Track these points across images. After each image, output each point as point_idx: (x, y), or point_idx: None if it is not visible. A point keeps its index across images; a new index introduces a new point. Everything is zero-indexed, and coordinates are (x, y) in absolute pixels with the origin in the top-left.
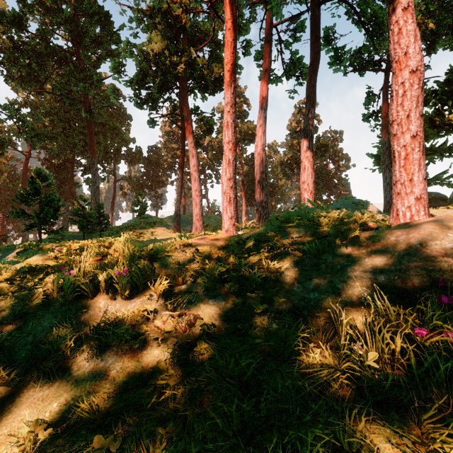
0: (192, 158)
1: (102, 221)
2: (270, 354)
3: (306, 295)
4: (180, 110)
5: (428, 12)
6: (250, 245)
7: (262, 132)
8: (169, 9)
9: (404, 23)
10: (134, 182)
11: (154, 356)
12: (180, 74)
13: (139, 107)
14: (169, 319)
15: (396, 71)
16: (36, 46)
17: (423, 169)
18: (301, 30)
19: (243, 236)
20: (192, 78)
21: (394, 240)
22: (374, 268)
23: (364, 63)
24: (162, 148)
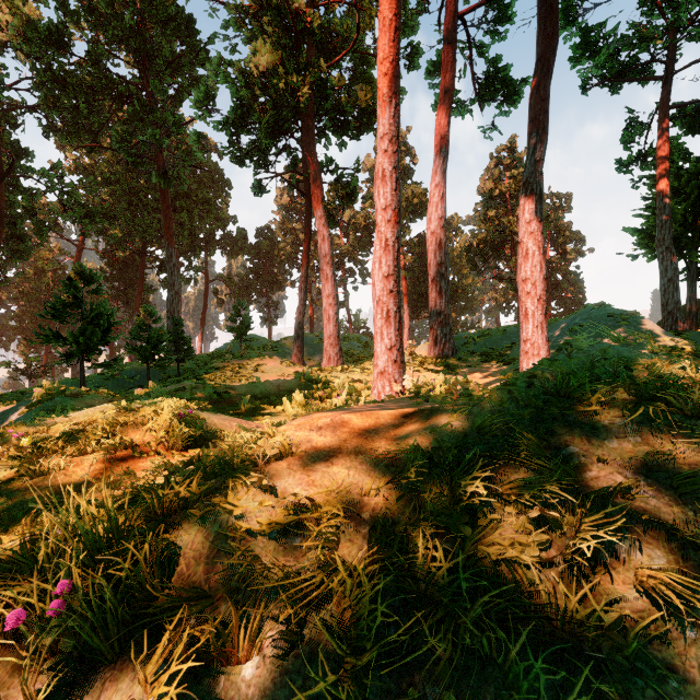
0: (322, 244)
1: (181, 347)
2: None
3: None
4: (303, 166)
5: None
6: (474, 487)
7: (440, 196)
8: None
9: None
10: (235, 283)
11: None
12: (302, 104)
13: (237, 162)
14: None
15: None
16: (85, 77)
17: None
18: (506, 21)
19: (439, 428)
20: (322, 112)
21: None
22: None
23: (620, 69)
24: (277, 230)
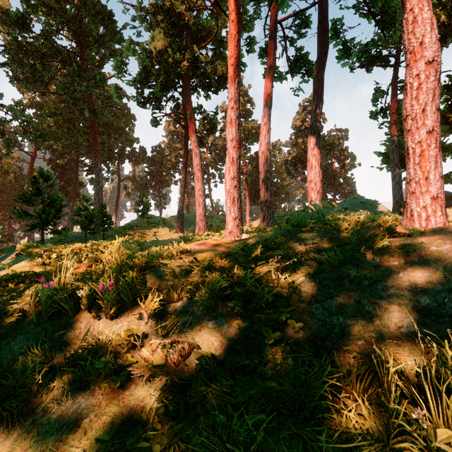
0: (195, 158)
1: (105, 222)
2: (287, 408)
3: (328, 319)
4: (183, 109)
5: (440, 4)
6: (257, 254)
7: (267, 130)
8: (172, 6)
9: (419, 11)
10: (138, 182)
11: (138, 399)
12: (183, 72)
13: (141, 106)
14: (159, 349)
15: (411, 62)
16: (40, 46)
17: (440, 167)
18: (306, 26)
19: (249, 241)
20: (195, 77)
21: (435, 250)
22: (413, 286)
23: (371, 58)
24: (166, 148)
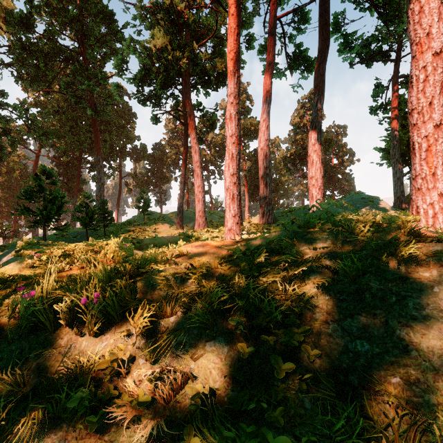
0: (194, 154)
1: (106, 218)
2: None
3: (350, 345)
4: (182, 106)
5: None
6: (260, 260)
7: (266, 127)
8: (172, 4)
9: (426, 1)
10: (139, 178)
11: None
12: (182, 69)
13: (142, 103)
14: (146, 380)
15: (417, 54)
16: (43, 46)
17: None
18: (305, 22)
19: (251, 243)
20: (194, 74)
21: None
22: None
23: (371, 54)
24: (166, 145)
